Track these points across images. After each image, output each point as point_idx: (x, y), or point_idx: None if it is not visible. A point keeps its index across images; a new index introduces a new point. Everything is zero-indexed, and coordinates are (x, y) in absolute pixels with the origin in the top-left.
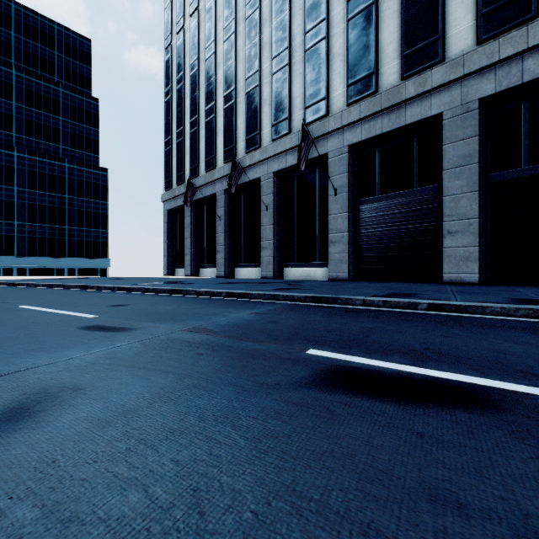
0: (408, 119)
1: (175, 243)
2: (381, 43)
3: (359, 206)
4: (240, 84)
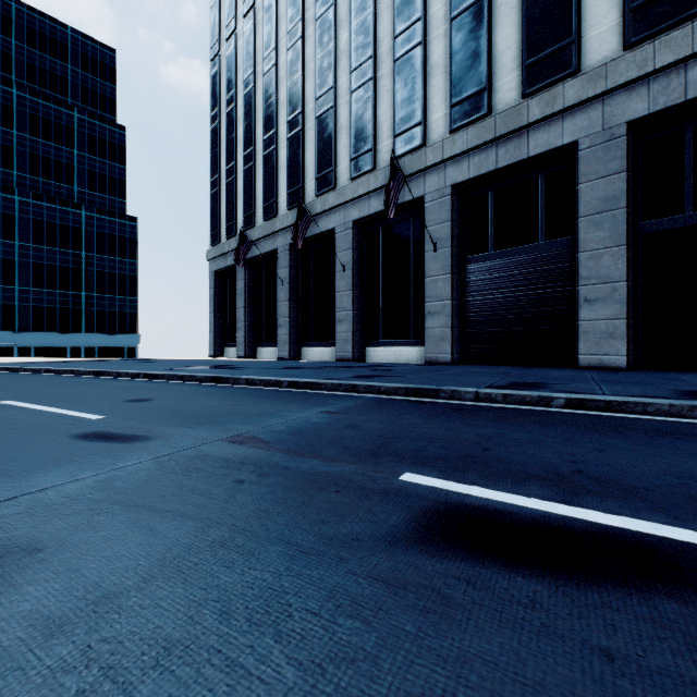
0: (532, 149)
1: (224, 315)
2: (496, 49)
3: (465, 266)
4: (309, 106)
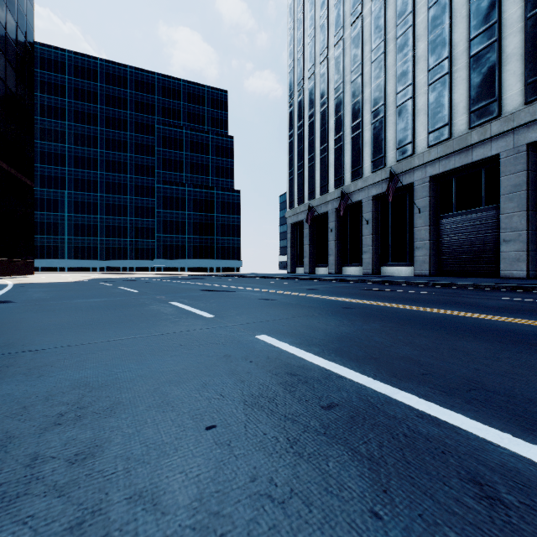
0: (474, 158)
1: (296, 248)
2: (454, 102)
3: (439, 220)
4: (347, 130)
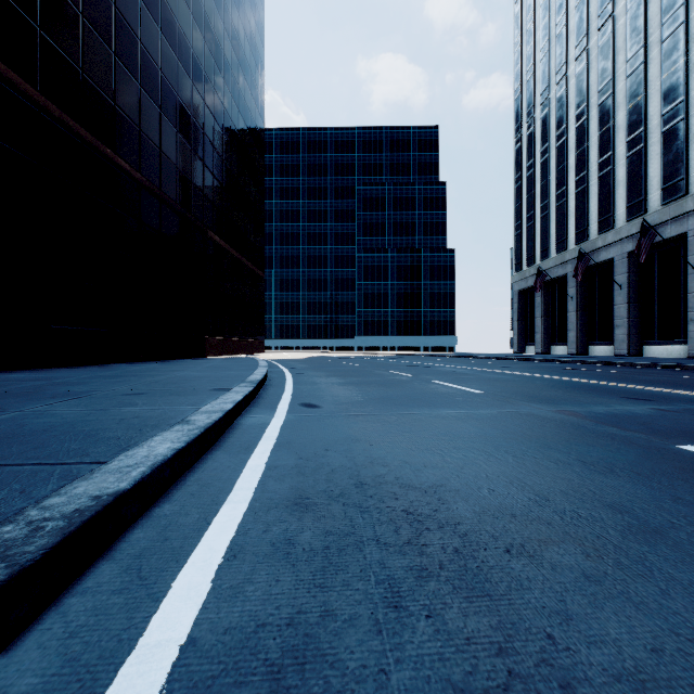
0: None
1: (525, 322)
2: None
3: None
4: (592, 168)
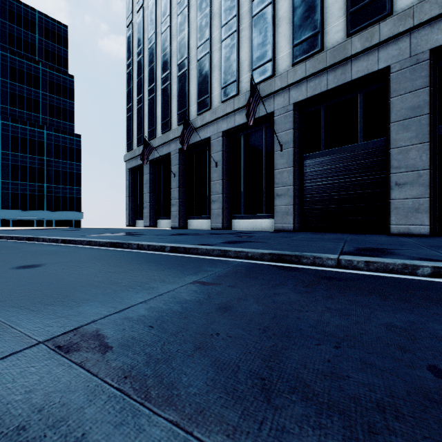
0: (354, 74)
1: (136, 198)
2: (327, 3)
3: (303, 161)
4: (192, 53)
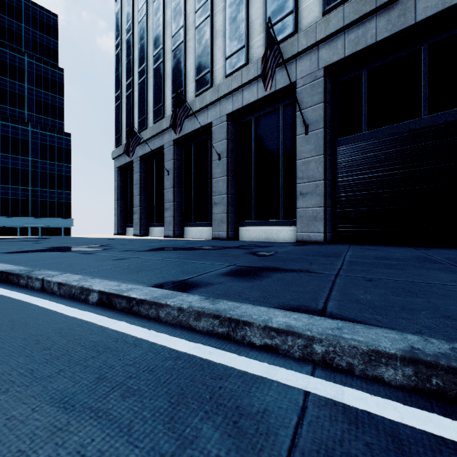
0: (421, 13)
1: (126, 202)
2: None
3: (336, 148)
4: (189, 20)
